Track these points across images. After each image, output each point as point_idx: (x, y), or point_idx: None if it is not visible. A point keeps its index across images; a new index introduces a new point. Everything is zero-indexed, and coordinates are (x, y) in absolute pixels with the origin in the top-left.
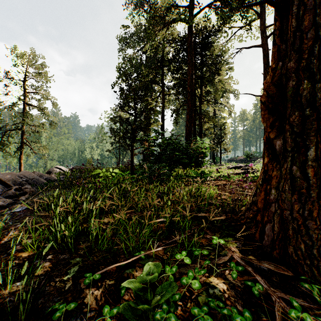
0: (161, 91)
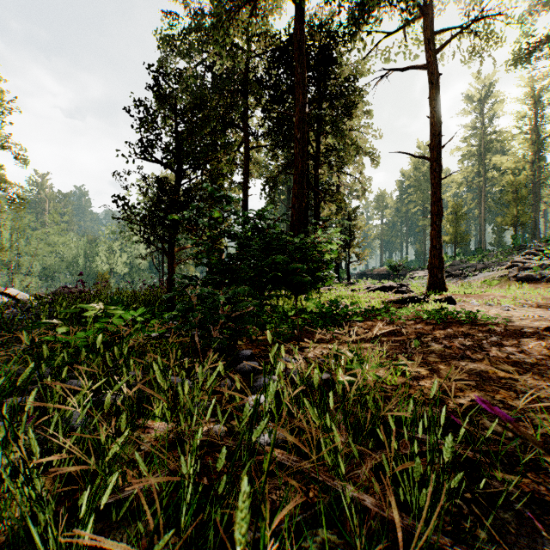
0: (242, 139)
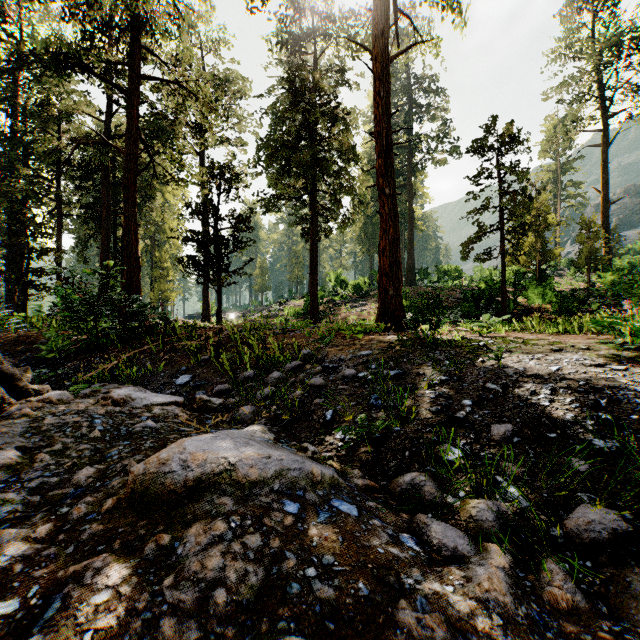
0: (55, 208)
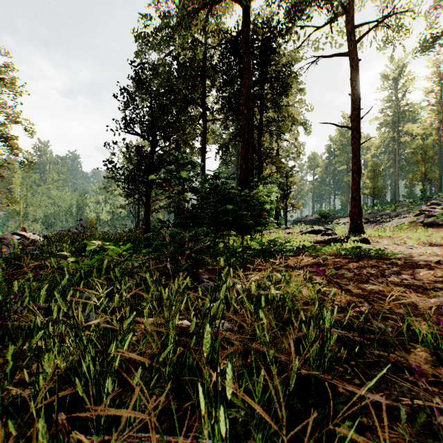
0: (200, 114)
